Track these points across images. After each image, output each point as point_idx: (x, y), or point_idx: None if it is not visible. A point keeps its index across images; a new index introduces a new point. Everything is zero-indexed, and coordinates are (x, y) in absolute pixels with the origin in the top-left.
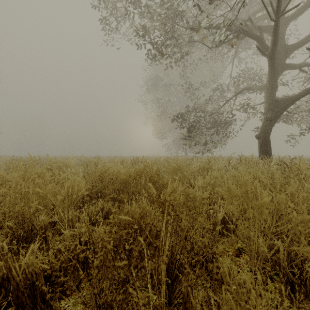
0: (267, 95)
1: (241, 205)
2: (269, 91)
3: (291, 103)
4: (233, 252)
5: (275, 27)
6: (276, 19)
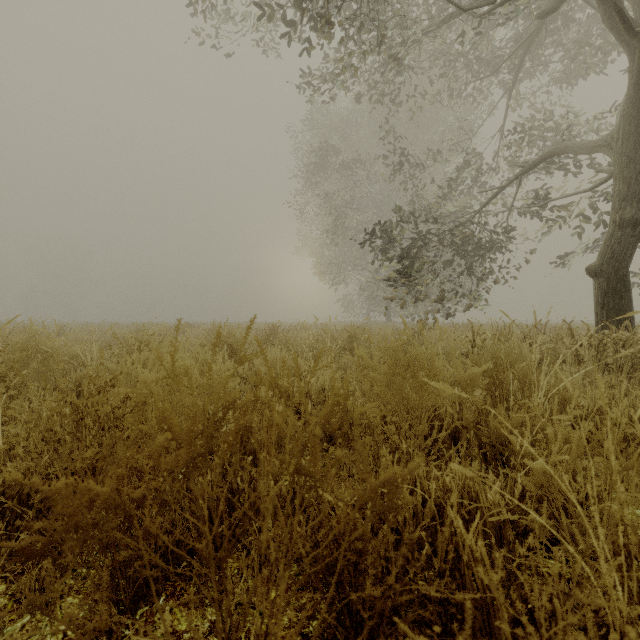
0: (622, 159)
1: None
2: (629, 148)
3: None
4: None
5: None
6: None
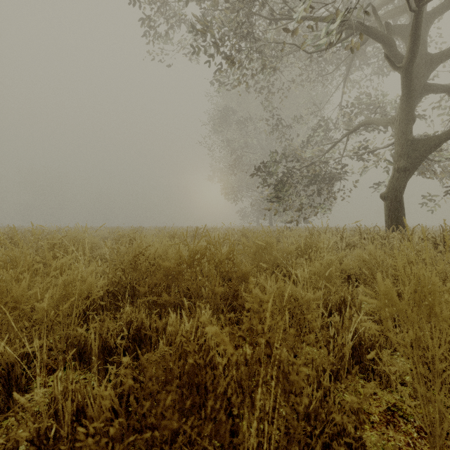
0: (399, 132)
1: (411, 332)
2: (402, 126)
3: (437, 145)
4: (380, 414)
5: (416, 22)
6: (418, 9)
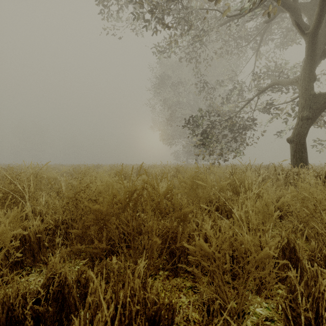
0: (302, 89)
1: None
2: (305, 84)
3: None
4: None
5: None
6: None
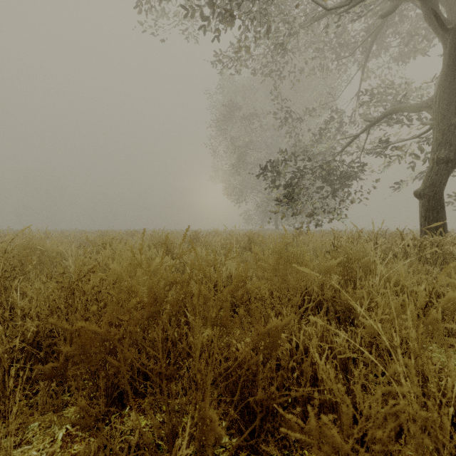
0: (438, 116)
1: None
2: (443, 109)
3: None
4: None
5: None
6: None
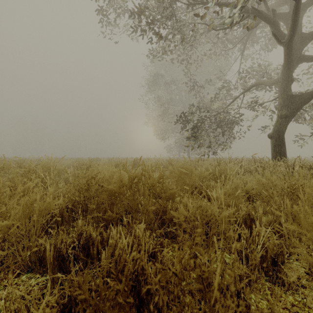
0: (281, 90)
1: None
2: (284, 85)
3: (309, 98)
4: None
5: (296, 8)
6: None
